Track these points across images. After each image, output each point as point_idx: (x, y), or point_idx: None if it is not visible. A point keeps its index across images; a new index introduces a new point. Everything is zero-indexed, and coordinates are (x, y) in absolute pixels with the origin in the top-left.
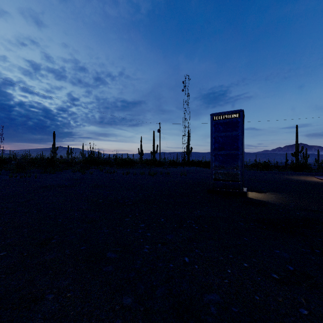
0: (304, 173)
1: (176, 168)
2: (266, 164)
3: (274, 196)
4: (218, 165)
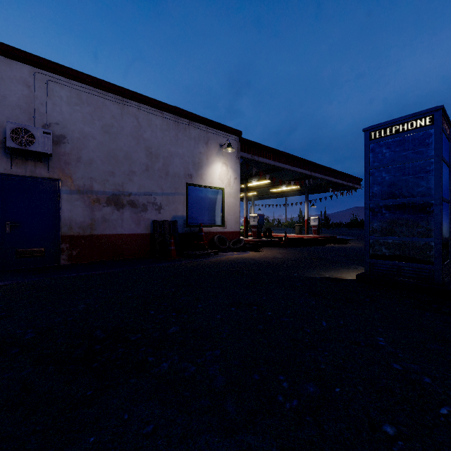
0: None
1: None
2: None
3: (325, 272)
4: None
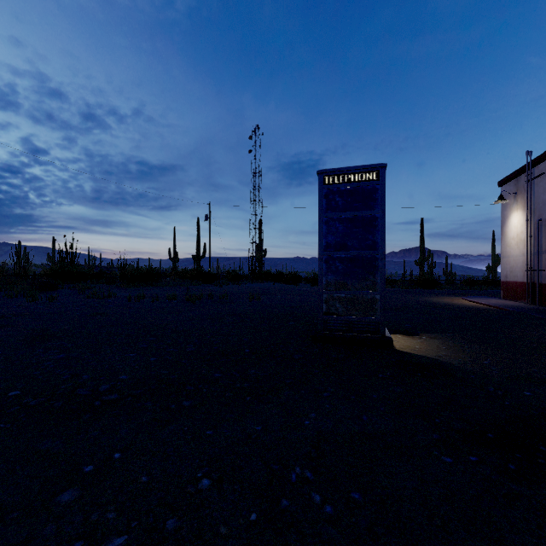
0: (444, 292)
1: (240, 285)
2: None
3: (440, 342)
4: (334, 282)
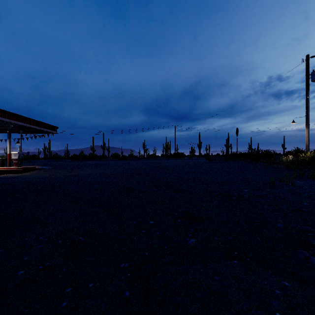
0: None
1: None
2: None
3: None
4: None
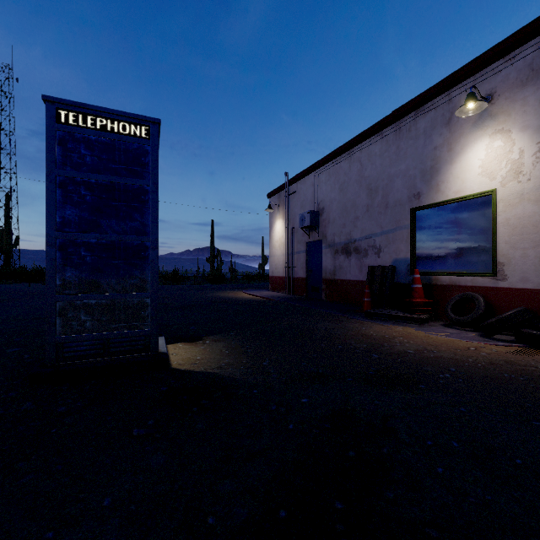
0: (229, 287)
1: None
2: (176, 275)
3: (224, 345)
4: (77, 282)
